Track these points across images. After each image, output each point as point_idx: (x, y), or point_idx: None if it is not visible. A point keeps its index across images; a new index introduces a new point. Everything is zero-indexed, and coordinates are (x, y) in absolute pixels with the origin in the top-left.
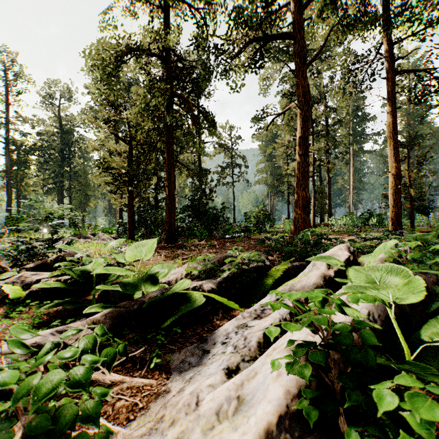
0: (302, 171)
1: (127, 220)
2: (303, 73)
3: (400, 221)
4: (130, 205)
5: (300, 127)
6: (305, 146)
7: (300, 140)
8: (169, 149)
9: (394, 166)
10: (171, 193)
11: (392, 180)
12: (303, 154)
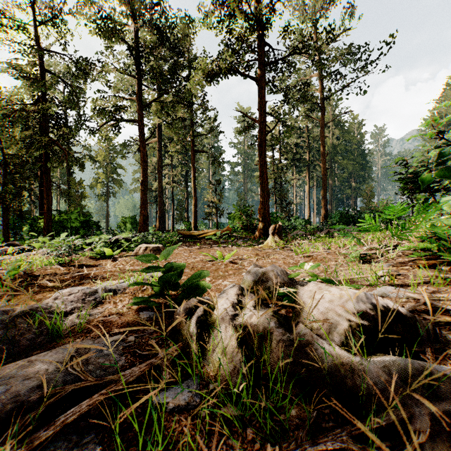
0: (143, 200)
1: (3, 228)
2: (144, 145)
3: (196, 228)
4: (6, 216)
5: (142, 174)
6: (145, 186)
7: (142, 182)
8: (47, 178)
9: (194, 199)
10: (49, 208)
11: (193, 206)
12: (144, 190)
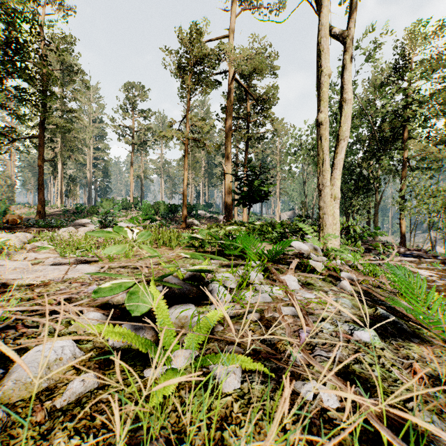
0: None
1: None
2: None
3: None
4: None
5: None
6: None
7: None
8: None
9: None
10: None
11: None
12: None
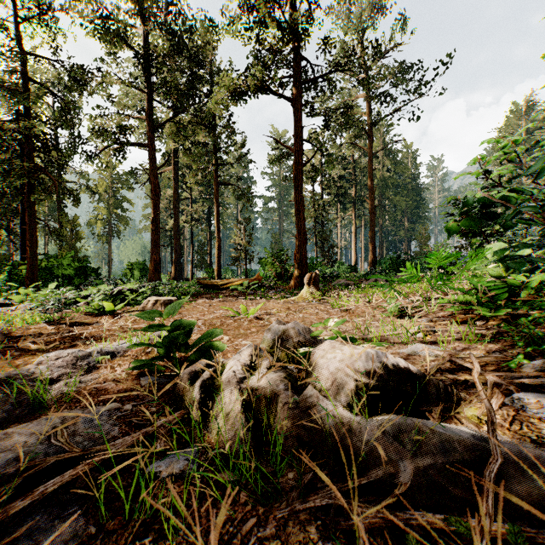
0: (155, 242)
1: None
2: (155, 174)
3: (220, 276)
4: None
5: (153, 211)
6: (156, 225)
7: (153, 220)
8: (31, 214)
9: (217, 241)
10: (34, 252)
11: (216, 250)
12: (155, 230)
